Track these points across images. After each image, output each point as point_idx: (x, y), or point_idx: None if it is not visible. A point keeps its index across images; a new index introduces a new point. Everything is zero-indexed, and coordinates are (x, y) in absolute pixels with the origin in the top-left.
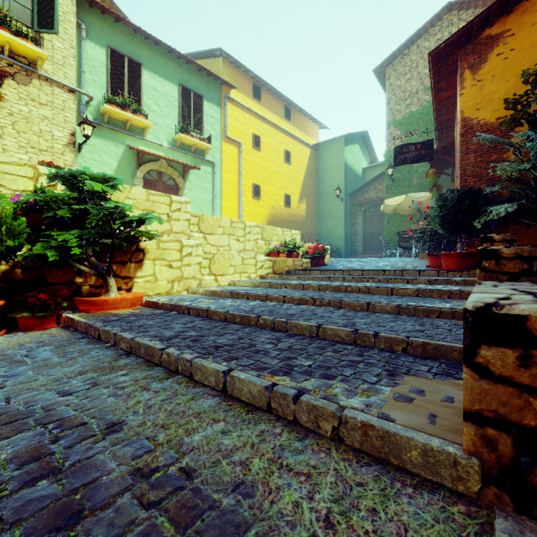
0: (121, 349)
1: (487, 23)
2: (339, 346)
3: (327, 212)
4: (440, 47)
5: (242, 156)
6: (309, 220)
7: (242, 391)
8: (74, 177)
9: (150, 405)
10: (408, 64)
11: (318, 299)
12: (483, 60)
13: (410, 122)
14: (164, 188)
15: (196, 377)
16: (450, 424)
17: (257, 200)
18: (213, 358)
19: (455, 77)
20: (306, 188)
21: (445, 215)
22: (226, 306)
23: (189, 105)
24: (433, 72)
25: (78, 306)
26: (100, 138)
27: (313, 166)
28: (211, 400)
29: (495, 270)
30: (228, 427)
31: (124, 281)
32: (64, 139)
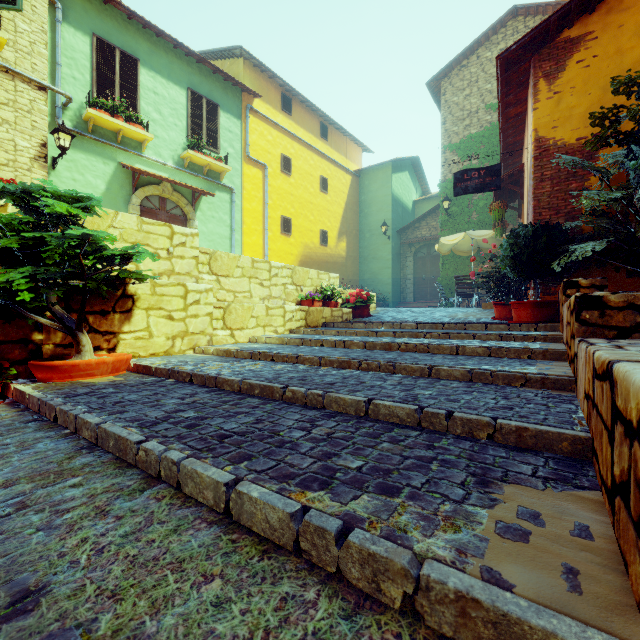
0: (84, 438)
1: (565, 23)
2: (398, 432)
3: (371, 253)
4: (510, 49)
5: (267, 181)
6: (349, 261)
7: (254, 517)
8: (30, 194)
9: (102, 547)
10: (466, 77)
11: (364, 361)
12: (561, 68)
13: (469, 147)
14: (169, 218)
15: (186, 490)
16: (607, 591)
17: (286, 237)
18: (213, 458)
19: (526, 89)
20: (346, 223)
21: (516, 255)
22: (243, 372)
23: (200, 115)
24: (501, 81)
25: (34, 373)
26: (82, 151)
27: (354, 197)
28: (206, 532)
29: (599, 324)
30: (227, 591)
31: (105, 338)
32: (31, 151)
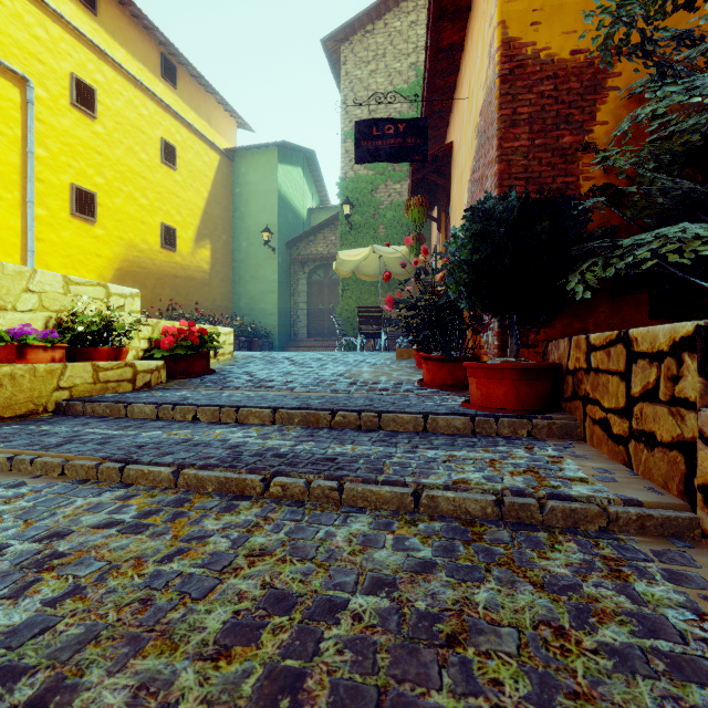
0: None
1: None
2: None
3: (250, 269)
4: None
5: (35, 113)
6: (216, 279)
7: None
8: None
9: None
10: (372, 47)
11: None
12: None
13: None
14: None
15: None
16: None
17: (85, 223)
18: None
19: None
20: (211, 222)
21: (481, 261)
22: None
23: None
24: None
25: None
26: None
27: (225, 187)
28: None
29: None
30: None
31: None
32: None
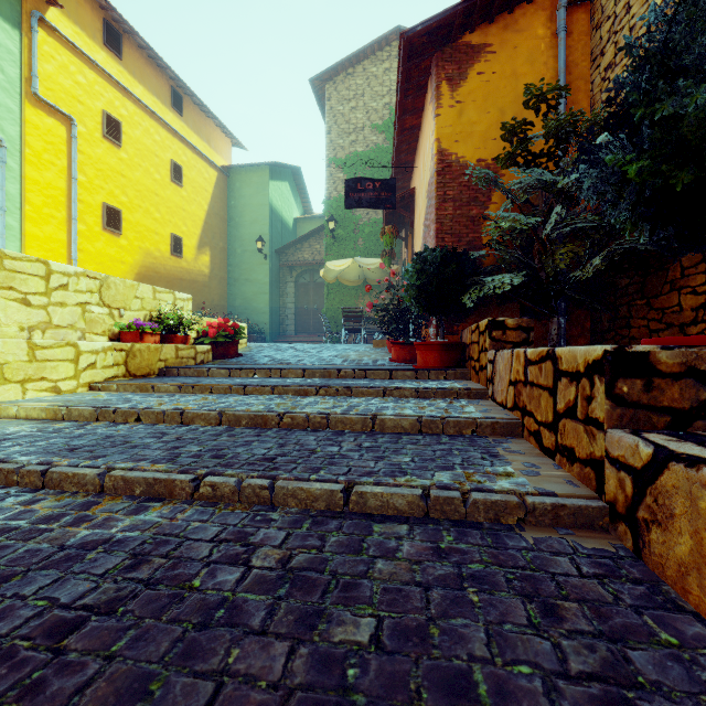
0: None
1: (468, 25)
2: None
3: (244, 273)
4: (416, 29)
5: (77, 145)
6: (215, 281)
7: None
8: None
9: None
10: (353, 87)
11: (207, 477)
12: (463, 75)
13: (356, 165)
14: None
15: None
16: None
17: (113, 236)
18: None
19: (423, 97)
20: (210, 231)
21: (422, 284)
22: None
23: None
24: (402, 73)
25: None
26: None
27: (222, 199)
28: None
29: (643, 402)
30: None
31: None
32: None
